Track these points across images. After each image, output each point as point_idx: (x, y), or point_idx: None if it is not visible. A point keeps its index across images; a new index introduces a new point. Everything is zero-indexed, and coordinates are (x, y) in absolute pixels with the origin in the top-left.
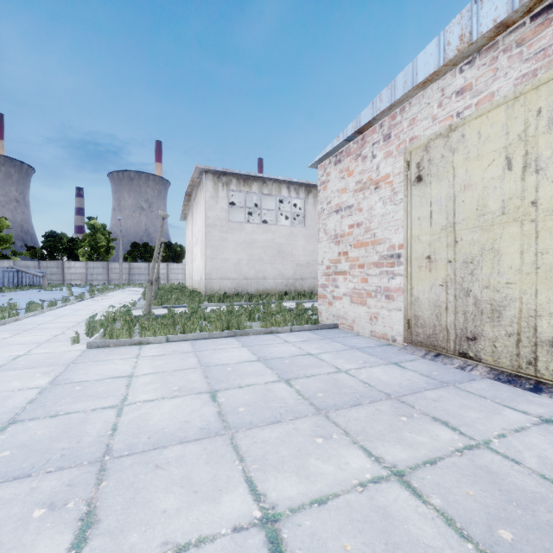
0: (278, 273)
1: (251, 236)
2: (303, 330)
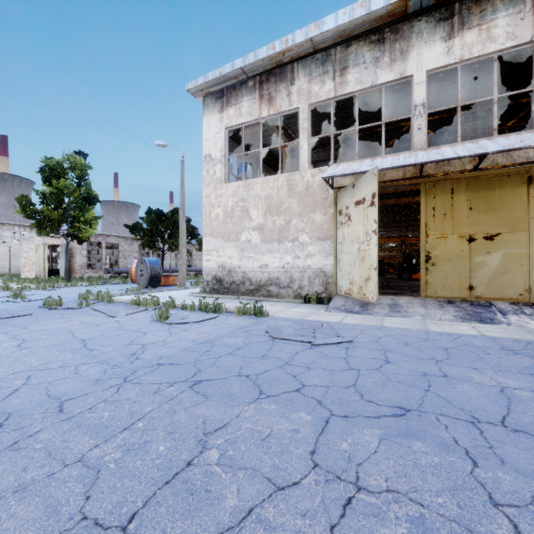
0: (13, 265)
1: None
2: (14, 279)
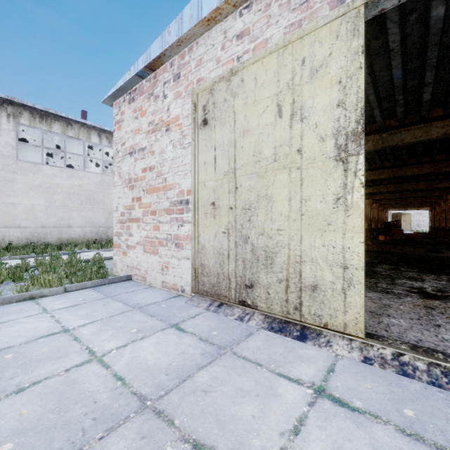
0: (87, 221)
1: (50, 180)
2: (85, 288)
